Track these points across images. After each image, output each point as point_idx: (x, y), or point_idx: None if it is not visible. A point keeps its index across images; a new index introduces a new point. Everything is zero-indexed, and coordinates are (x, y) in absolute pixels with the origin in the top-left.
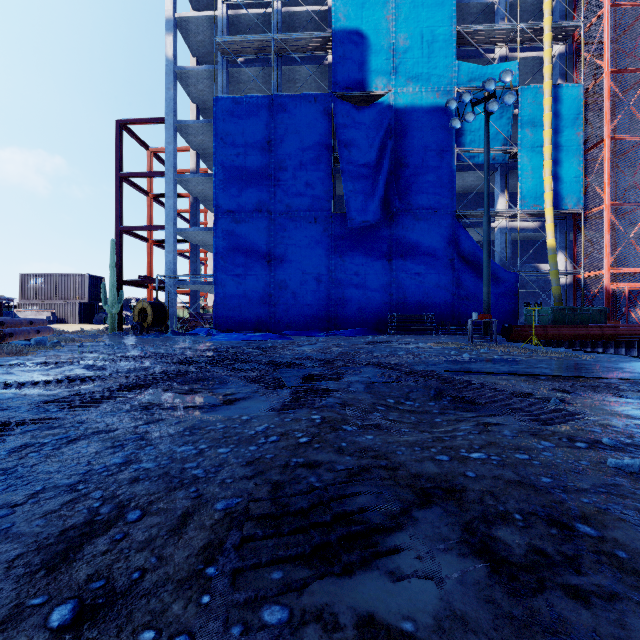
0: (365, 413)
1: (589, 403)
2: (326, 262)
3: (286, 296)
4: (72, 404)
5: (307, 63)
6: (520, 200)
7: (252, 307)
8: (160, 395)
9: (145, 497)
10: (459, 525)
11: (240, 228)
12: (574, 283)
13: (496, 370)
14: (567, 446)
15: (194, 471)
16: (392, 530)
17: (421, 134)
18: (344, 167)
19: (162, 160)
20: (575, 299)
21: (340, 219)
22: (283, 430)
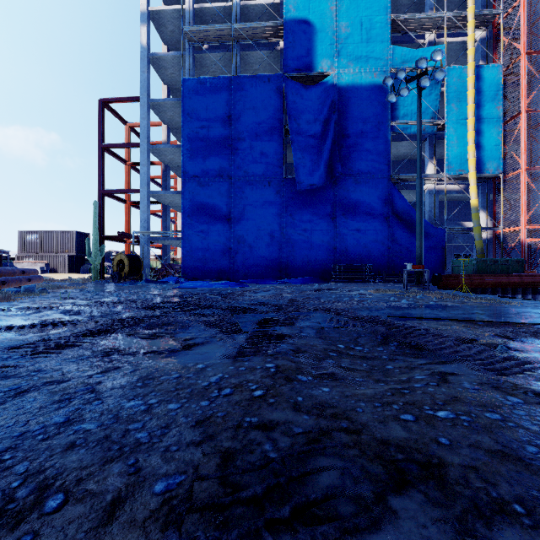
0: (318, 360)
1: (535, 350)
2: (278, 220)
3: (244, 249)
4: (36, 350)
5: (262, 49)
6: (447, 166)
7: (214, 259)
8: (123, 340)
9: (75, 472)
10: (450, 523)
11: (204, 191)
12: (494, 238)
13: (436, 316)
14: (536, 402)
15: (138, 434)
16: (367, 531)
17: (360, 109)
18: (294, 138)
19: (138, 133)
20: (495, 252)
21: (290, 183)
22: (237, 381)
